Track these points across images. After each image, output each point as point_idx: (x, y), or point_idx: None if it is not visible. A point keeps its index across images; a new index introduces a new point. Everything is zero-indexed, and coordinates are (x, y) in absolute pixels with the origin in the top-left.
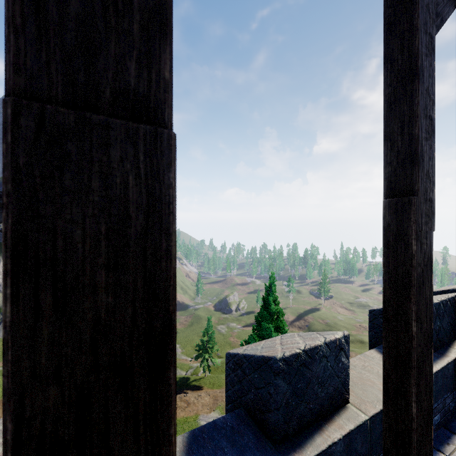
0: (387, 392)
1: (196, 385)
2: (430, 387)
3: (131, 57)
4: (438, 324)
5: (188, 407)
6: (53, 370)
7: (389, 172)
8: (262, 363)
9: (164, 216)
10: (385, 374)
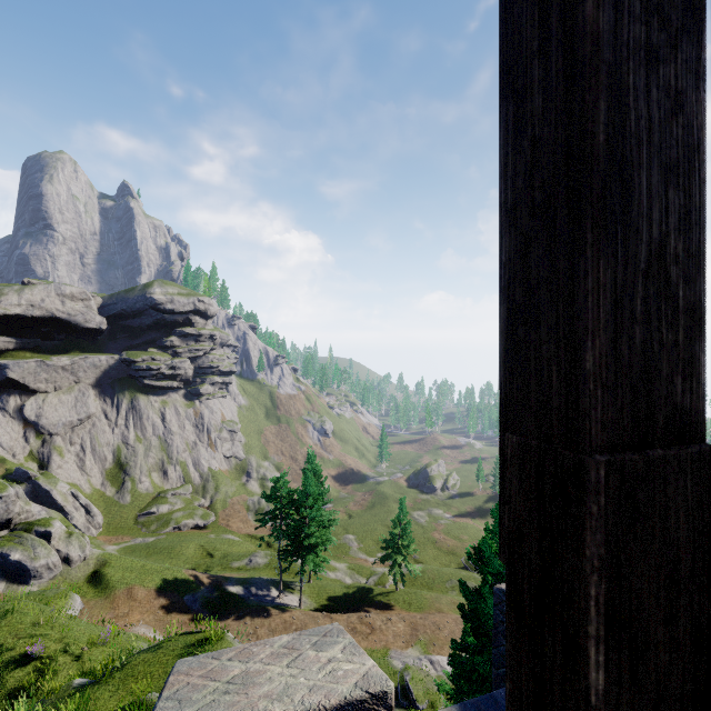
0: None
1: (383, 602)
2: None
3: (677, 371)
4: None
5: (372, 634)
6: None
7: None
8: None
9: (705, 551)
10: None
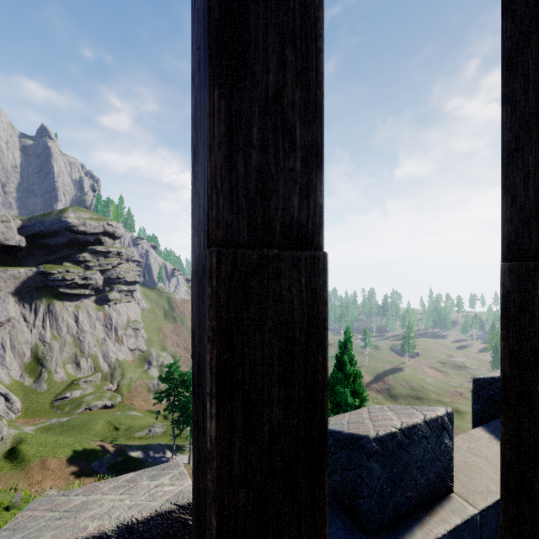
0: (507, 486)
1: None
2: None
3: (294, 191)
4: None
5: None
6: (242, 475)
7: (509, 231)
8: (351, 441)
9: (320, 332)
10: (505, 465)
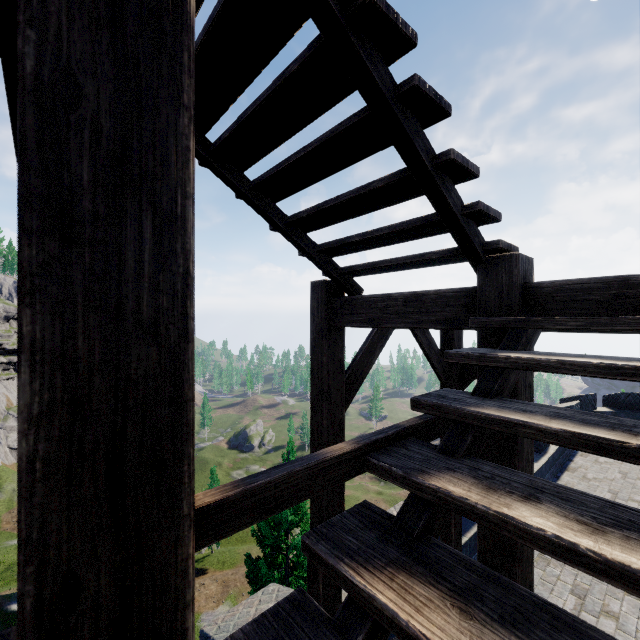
0: None
1: (198, 569)
2: None
3: None
4: None
5: None
6: None
7: (312, 520)
8: None
9: None
10: None
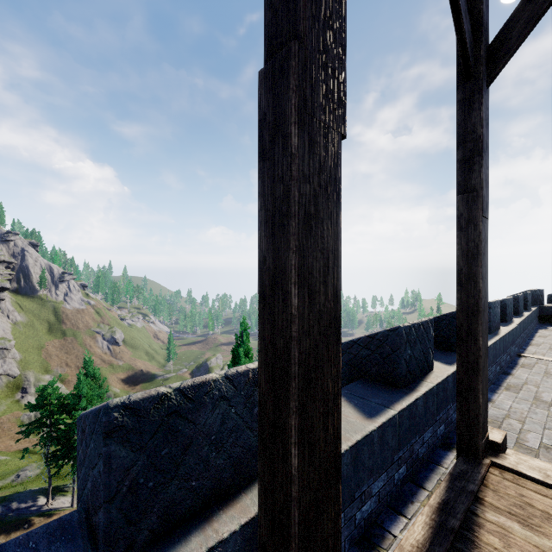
0: (263, 435)
1: None
2: (336, 415)
3: None
4: (409, 353)
5: None
6: None
7: (270, 21)
8: (96, 419)
9: None
10: (261, 401)
